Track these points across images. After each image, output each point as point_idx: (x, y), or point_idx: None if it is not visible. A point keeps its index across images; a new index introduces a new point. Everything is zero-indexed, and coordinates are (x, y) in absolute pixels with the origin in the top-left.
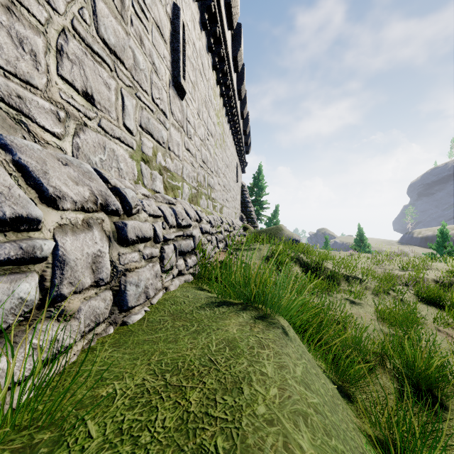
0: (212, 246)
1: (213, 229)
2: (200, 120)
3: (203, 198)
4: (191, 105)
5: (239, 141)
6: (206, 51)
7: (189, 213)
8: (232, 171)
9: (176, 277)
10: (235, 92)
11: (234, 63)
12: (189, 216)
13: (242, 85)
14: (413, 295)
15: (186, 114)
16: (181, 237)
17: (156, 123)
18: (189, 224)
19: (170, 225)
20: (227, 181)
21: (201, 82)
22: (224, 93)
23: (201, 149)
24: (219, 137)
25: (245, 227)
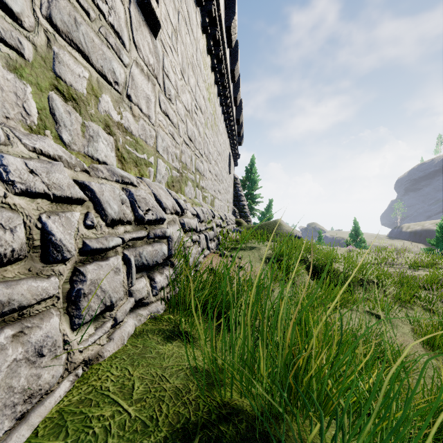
0: (200, 248)
1: (201, 225)
2: (185, 84)
3: (190, 185)
4: (172, 55)
5: (232, 129)
6: (193, 1)
7: (163, 201)
8: (224, 160)
9: (131, 311)
10: (228, 70)
11: (227, 35)
12: (162, 206)
13: (235, 65)
14: (441, 303)
15: (162, 62)
16: (143, 239)
17: (97, 41)
18: (159, 218)
19: (111, 219)
20: (219, 171)
21: (186, 35)
22: (216, 66)
23: (187, 121)
24: (210, 117)
25: (238, 221)
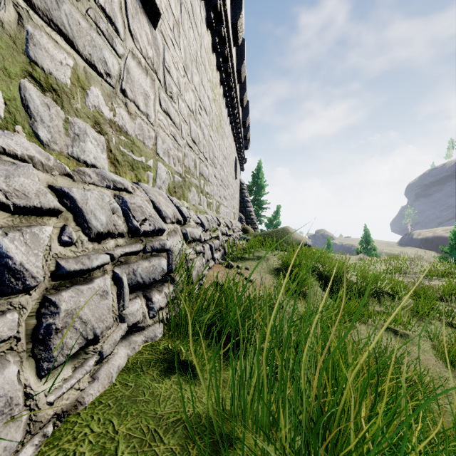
0: (204, 260)
1: (206, 234)
2: (188, 82)
3: (194, 191)
4: (173, 49)
5: (238, 132)
6: None
7: (162, 210)
8: (230, 165)
9: (124, 338)
10: (234, 69)
11: (233, 33)
12: (162, 214)
13: (242, 64)
14: None
15: (162, 56)
16: (139, 254)
17: (85, 24)
18: (158, 228)
19: (96, 232)
20: (225, 176)
21: (189, 29)
22: (221, 65)
23: (190, 122)
24: (215, 119)
25: (245, 229)
